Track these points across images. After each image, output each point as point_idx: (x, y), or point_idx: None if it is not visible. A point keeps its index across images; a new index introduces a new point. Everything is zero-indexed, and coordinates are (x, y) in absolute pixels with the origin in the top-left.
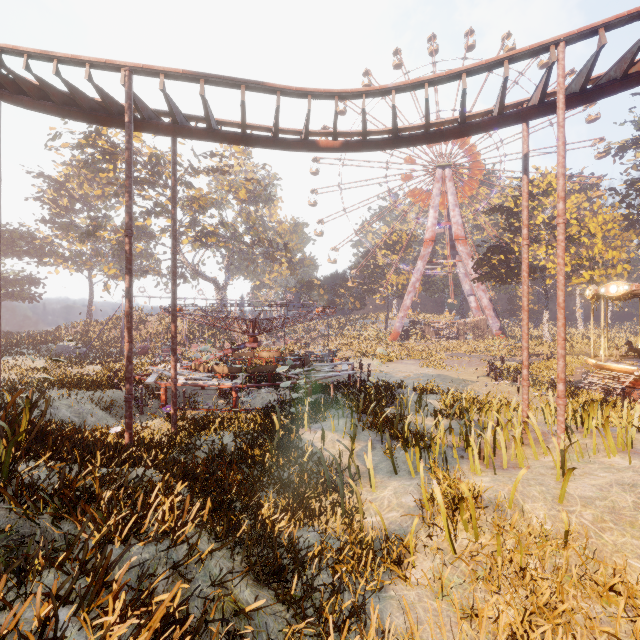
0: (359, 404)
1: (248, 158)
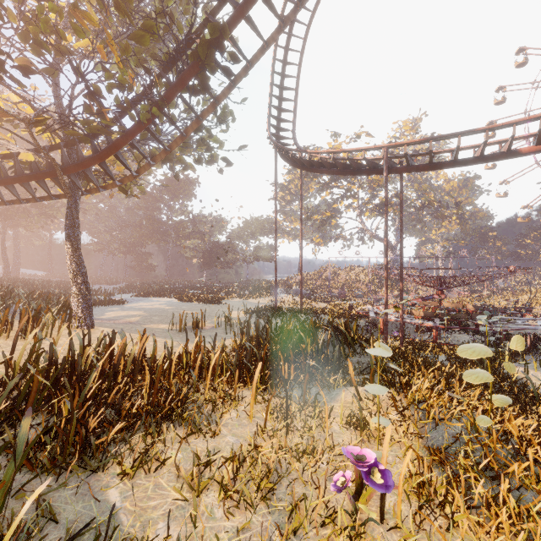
0: None
1: (416, 132)
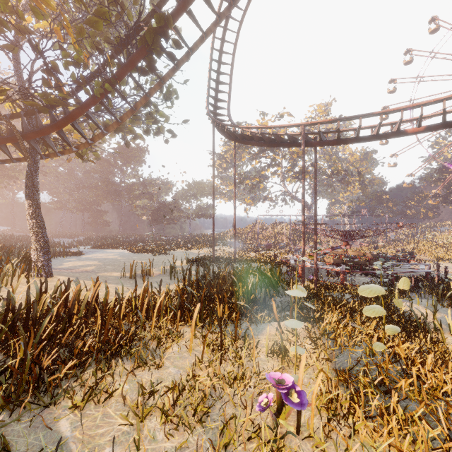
0: (439, 290)
1: (327, 114)
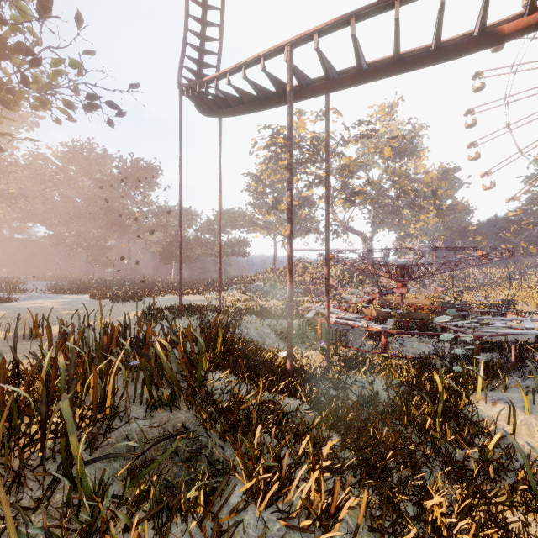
0: None
1: (393, 118)
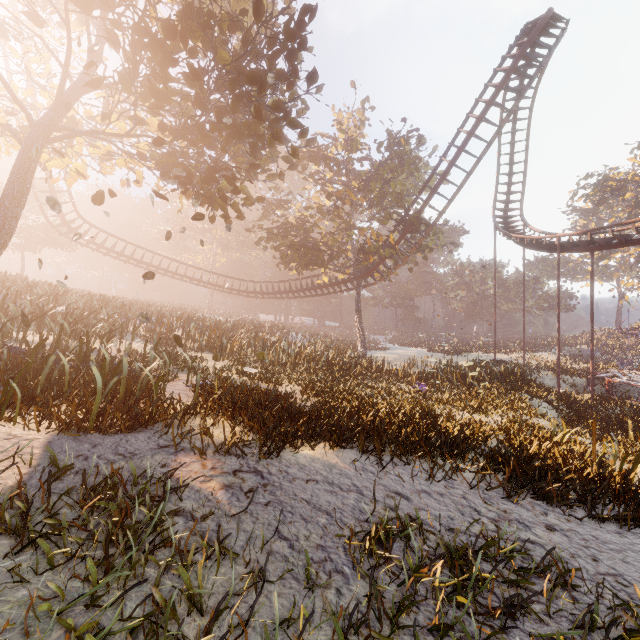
0: None
1: None
